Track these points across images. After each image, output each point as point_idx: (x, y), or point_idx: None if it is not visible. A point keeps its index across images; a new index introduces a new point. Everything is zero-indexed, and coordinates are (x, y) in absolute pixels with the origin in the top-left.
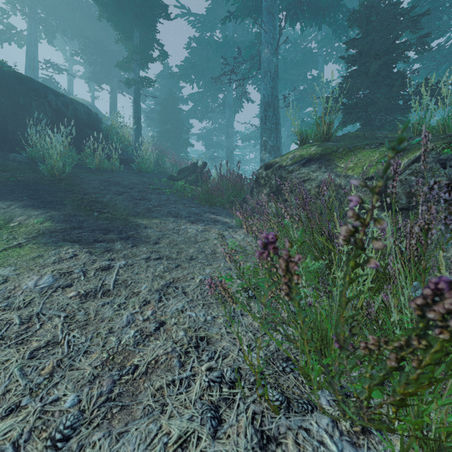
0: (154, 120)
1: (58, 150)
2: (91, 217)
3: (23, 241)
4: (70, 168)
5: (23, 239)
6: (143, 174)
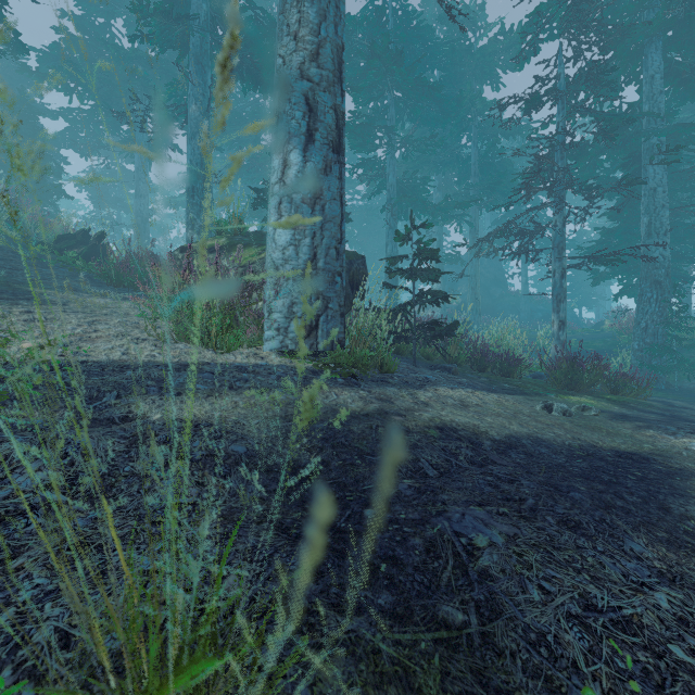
0: None
1: None
2: None
3: None
4: None
5: None
6: None
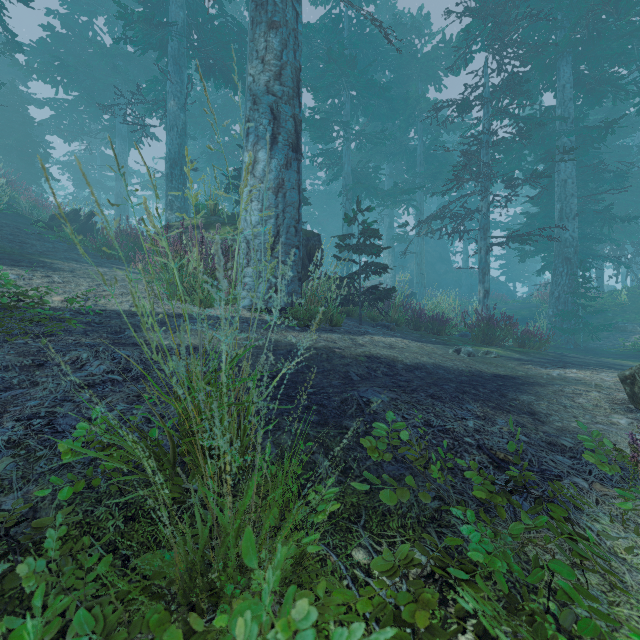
0: None
1: None
2: None
3: None
4: None
5: None
6: None
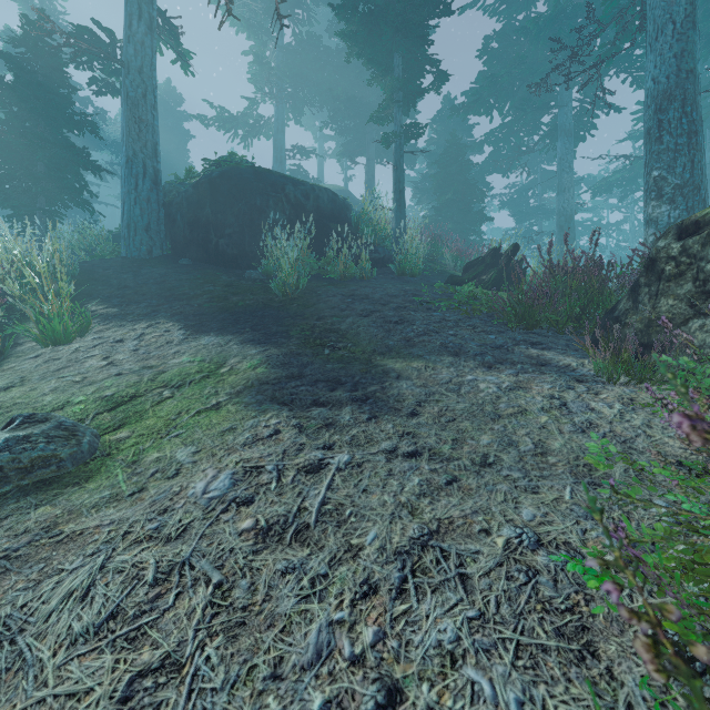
0: (427, 191)
1: (291, 258)
2: (319, 357)
3: (224, 398)
4: (306, 281)
5: (225, 395)
6: (407, 279)
